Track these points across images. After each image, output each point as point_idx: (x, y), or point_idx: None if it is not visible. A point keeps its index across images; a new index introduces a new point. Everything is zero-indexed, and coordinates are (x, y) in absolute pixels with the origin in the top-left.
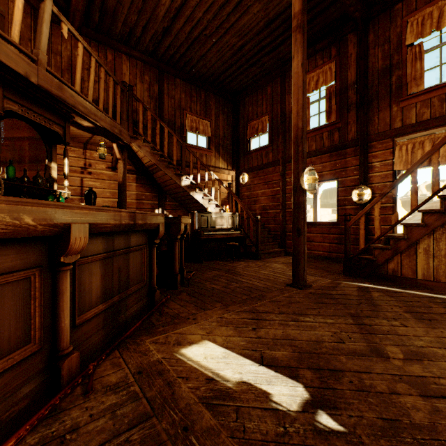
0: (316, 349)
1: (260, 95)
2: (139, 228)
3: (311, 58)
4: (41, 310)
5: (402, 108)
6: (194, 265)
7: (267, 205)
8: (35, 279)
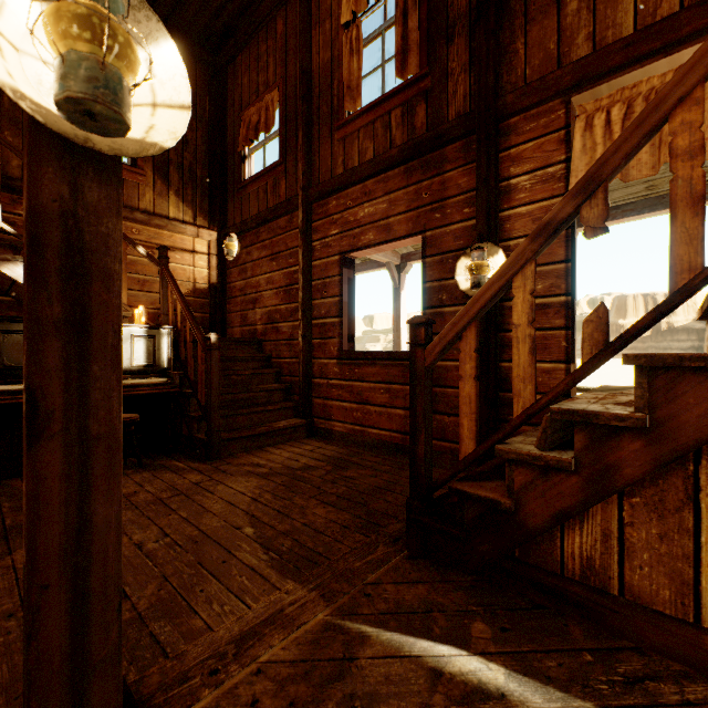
0: None
1: (264, 41)
2: None
3: None
4: None
5: None
6: None
7: (276, 311)
8: None
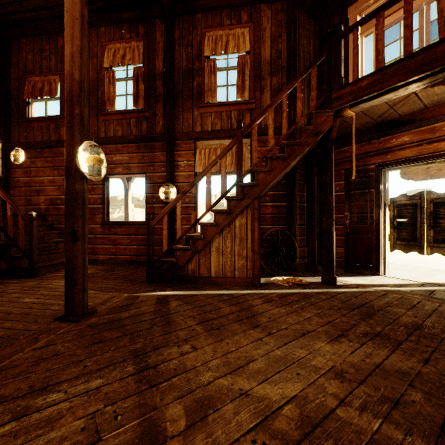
0: None
1: (48, 43)
2: None
3: (117, 26)
4: None
5: (202, 114)
6: None
7: (57, 198)
8: None
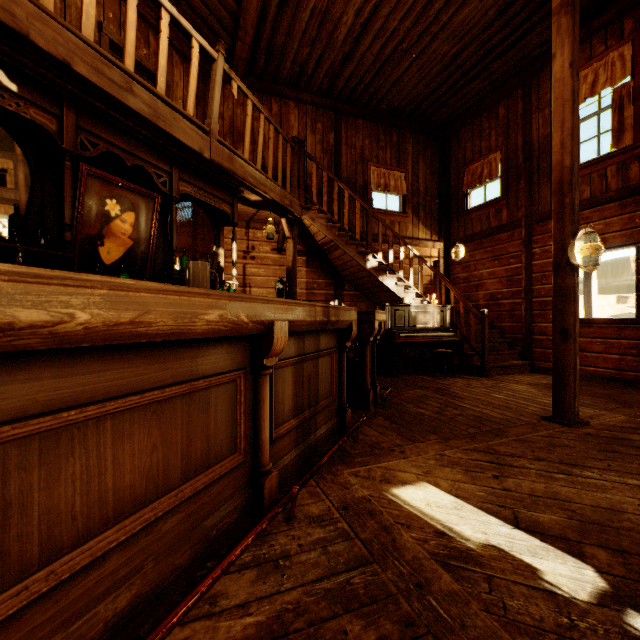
0: (610, 521)
1: (486, 121)
2: (331, 326)
3: (582, 46)
4: (245, 417)
5: None
6: (385, 379)
7: (497, 293)
8: (240, 383)
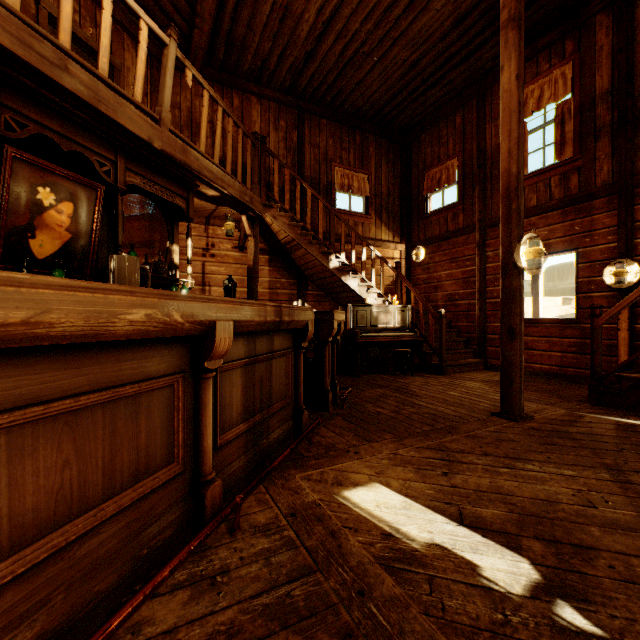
0: (547, 512)
1: (445, 128)
2: (285, 326)
3: (530, 63)
4: (184, 424)
5: None
6: (347, 379)
7: (455, 294)
8: (179, 387)
